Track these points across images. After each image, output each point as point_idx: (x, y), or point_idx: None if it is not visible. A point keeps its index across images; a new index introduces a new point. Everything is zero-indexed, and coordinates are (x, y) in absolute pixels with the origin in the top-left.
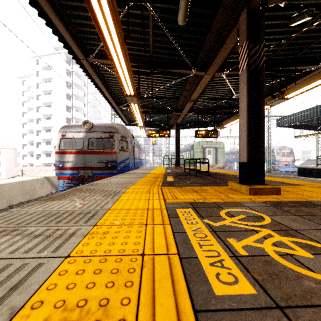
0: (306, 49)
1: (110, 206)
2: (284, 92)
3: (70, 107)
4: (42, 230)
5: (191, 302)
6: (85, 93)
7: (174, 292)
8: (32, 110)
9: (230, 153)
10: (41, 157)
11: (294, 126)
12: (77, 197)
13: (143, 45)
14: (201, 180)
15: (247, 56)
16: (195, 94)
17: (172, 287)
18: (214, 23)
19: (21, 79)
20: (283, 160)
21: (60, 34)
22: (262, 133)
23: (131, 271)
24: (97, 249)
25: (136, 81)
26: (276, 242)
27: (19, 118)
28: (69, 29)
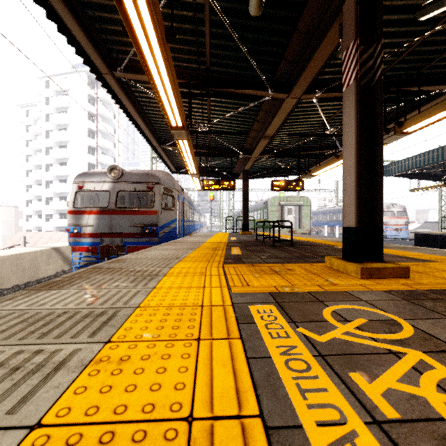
0: (435, 60)
1: (139, 301)
2: (403, 124)
3: (94, 147)
4: (8, 355)
5: None
6: (114, 128)
7: None
8: (41, 152)
9: (318, 212)
10: (53, 218)
11: (409, 174)
12: (90, 283)
13: (195, 53)
14: (283, 253)
15: (356, 63)
16: (272, 127)
17: None
18: (303, 17)
19: (24, 109)
20: (393, 222)
21: (71, 34)
22: (378, 182)
23: None
24: (101, 403)
25: (186, 108)
26: (442, 382)
27: (21, 163)
28: (85, 27)
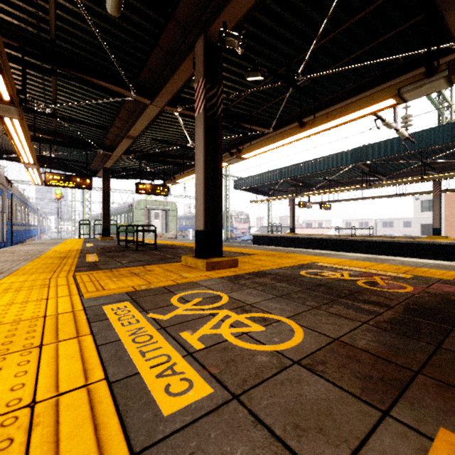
0: (259, 110)
1: None
2: (241, 151)
3: None
4: None
5: (128, 445)
6: None
7: (98, 444)
8: None
9: (184, 217)
10: None
11: (250, 190)
12: None
13: (34, 15)
14: (145, 256)
15: (204, 97)
16: (136, 128)
17: (95, 437)
18: (163, 36)
19: None
20: (240, 227)
21: None
22: (220, 195)
23: (2, 447)
24: None
25: (16, 76)
26: (233, 323)
27: None
28: None
